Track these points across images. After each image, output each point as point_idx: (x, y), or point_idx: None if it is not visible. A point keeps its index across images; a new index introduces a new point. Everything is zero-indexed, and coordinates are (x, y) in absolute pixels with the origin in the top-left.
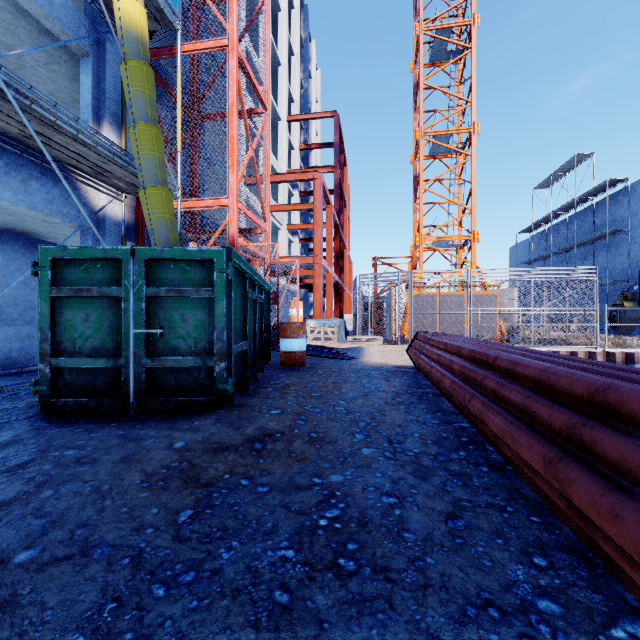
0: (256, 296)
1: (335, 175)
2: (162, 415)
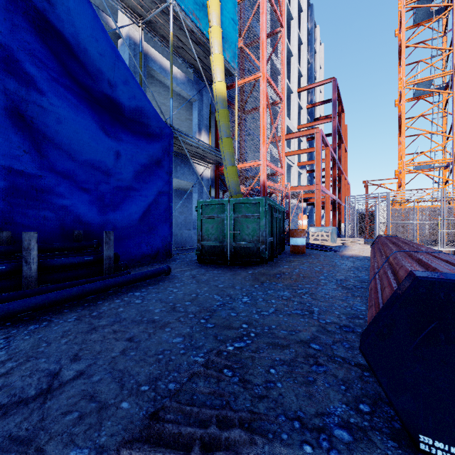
0: (277, 215)
1: (333, 123)
2: (239, 266)
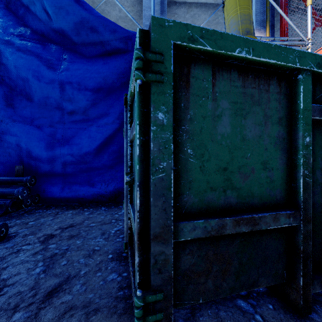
0: None
1: None
2: None
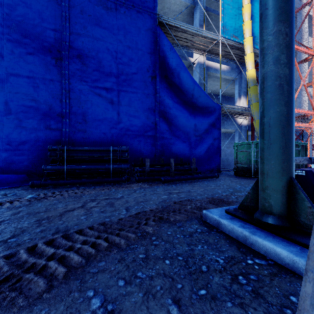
0: None
1: None
2: None
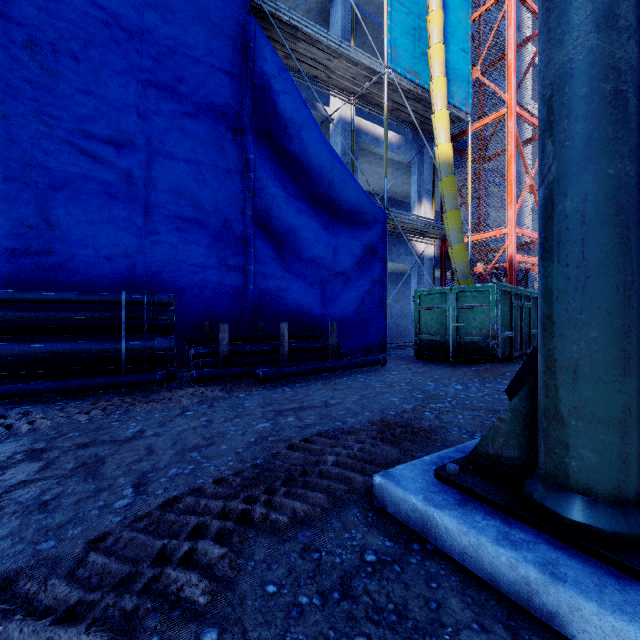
0: (522, 304)
1: None
2: (464, 363)
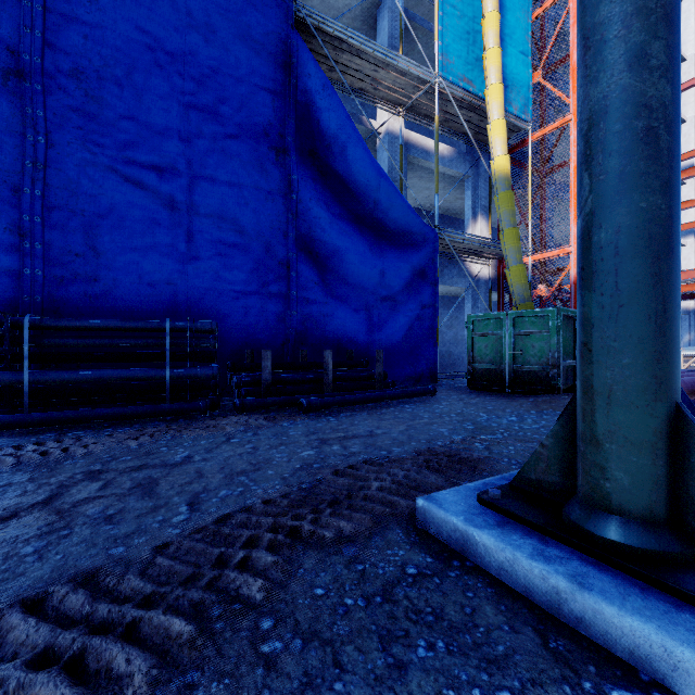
0: None
1: None
2: (521, 394)
